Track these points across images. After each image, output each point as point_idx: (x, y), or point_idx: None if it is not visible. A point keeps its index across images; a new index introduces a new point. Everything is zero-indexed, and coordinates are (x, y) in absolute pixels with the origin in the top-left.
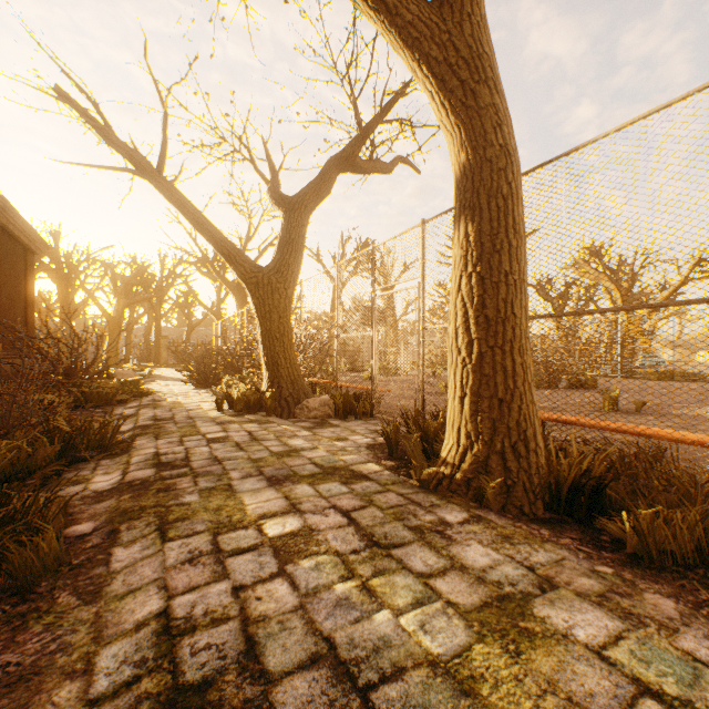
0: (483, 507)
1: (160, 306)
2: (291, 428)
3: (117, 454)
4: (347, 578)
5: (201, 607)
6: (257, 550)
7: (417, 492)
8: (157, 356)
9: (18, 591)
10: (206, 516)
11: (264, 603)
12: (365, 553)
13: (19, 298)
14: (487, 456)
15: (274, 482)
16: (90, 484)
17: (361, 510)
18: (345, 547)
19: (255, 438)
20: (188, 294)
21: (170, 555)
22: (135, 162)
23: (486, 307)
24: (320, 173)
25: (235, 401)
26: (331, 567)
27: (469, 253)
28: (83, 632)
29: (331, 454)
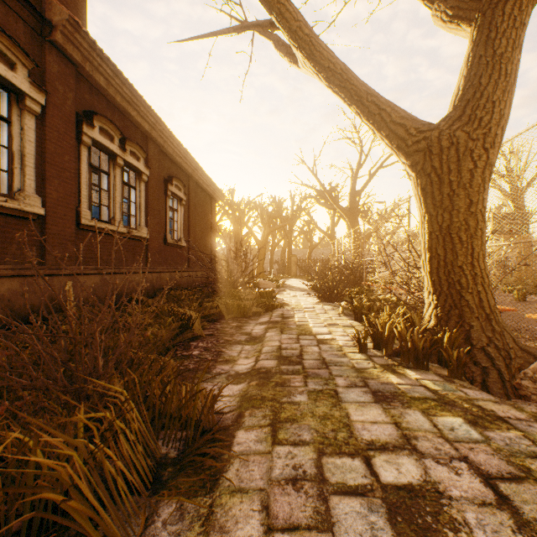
0: None
1: (290, 233)
2: None
3: (200, 474)
4: None
5: None
6: None
7: None
8: (289, 269)
9: None
10: None
11: None
12: None
13: (207, 231)
14: None
15: None
16: None
17: None
18: None
19: None
20: (310, 222)
21: None
22: None
23: None
24: None
25: (384, 340)
26: None
27: None
28: None
29: None
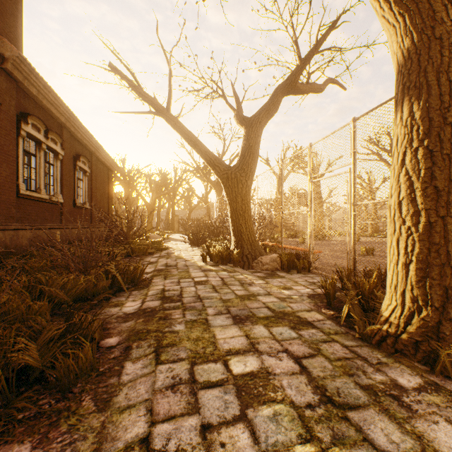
0: (436, 373)
1: (174, 197)
2: (250, 277)
3: (142, 288)
4: (305, 440)
5: (174, 442)
6: (223, 386)
7: (360, 345)
8: (173, 226)
9: (61, 389)
10: (188, 345)
11: (226, 451)
12: (319, 410)
13: (105, 195)
14: (439, 322)
15: (237, 320)
16: (123, 307)
17: (310, 358)
18: (299, 399)
19: (225, 283)
20: (189, 190)
21: (158, 377)
22: (154, 105)
23: (436, 178)
24: (270, 98)
25: (213, 256)
26: (288, 421)
27: (414, 129)
28: (90, 440)
29: (280, 301)
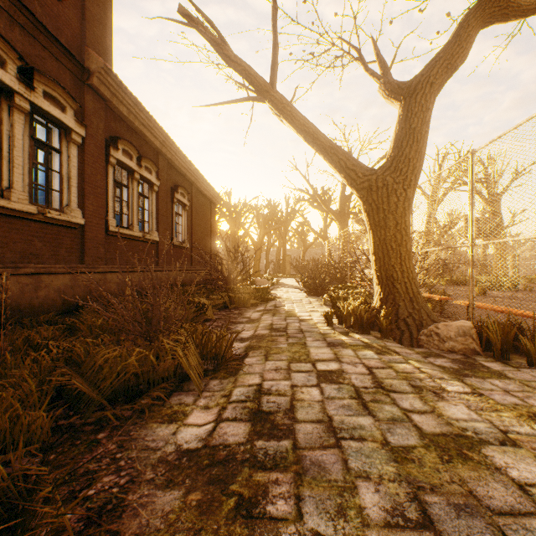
0: None
1: (285, 234)
2: (426, 368)
3: (227, 373)
4: None
5: None
6: None
7: None
8: (284, 269)
9: None
10: None
11: None
12: None
13: (207, 233)
14: None
15: None
16: (181, 427)
17: None
18: None
19: (379, 382)
20: (303, 223)
21: None
22: (250, 78)
23: None
24: (452, 36)
25: (344, 316)
26: None
27: None
28: None
29: None
